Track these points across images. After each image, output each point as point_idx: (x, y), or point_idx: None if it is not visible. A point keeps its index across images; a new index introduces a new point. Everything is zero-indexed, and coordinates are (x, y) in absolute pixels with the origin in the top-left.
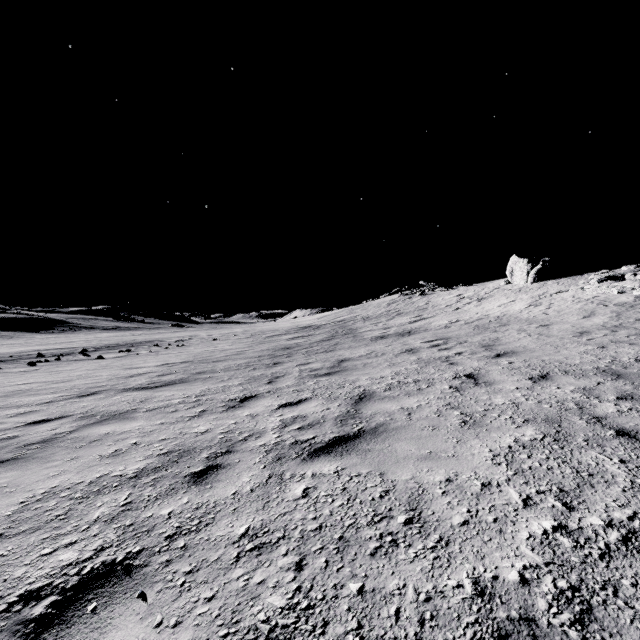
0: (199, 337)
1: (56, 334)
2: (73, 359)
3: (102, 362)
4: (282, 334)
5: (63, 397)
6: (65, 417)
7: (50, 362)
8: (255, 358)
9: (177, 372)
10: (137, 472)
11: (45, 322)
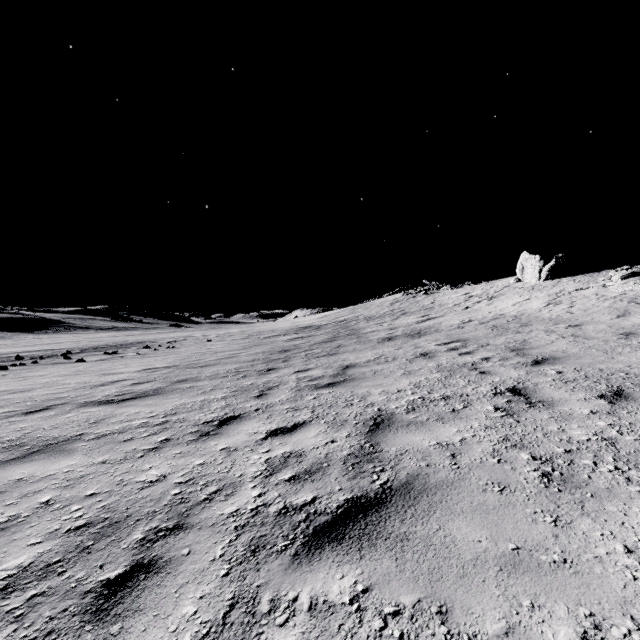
0: (194, 338)
1: (50, 334)
2: (51, 362)
3: (80, 366)
4: (280, 335)
5: (6, 414)
6: None
7: (25, 366)
8: (248, 362)
9: (156, 380)
10: (12, 576)
11: (40, 322)
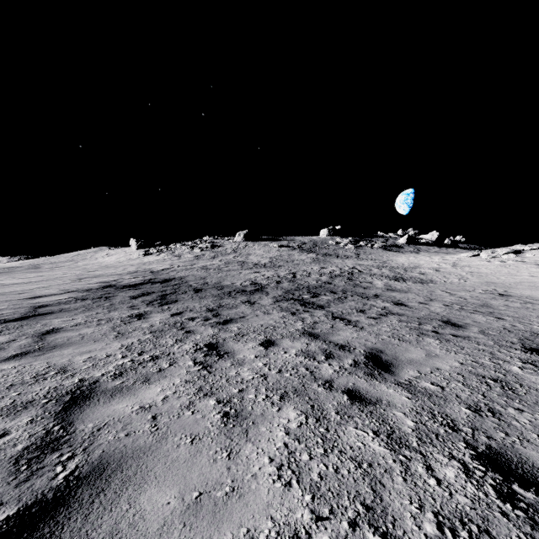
0: None
1: None
2: None
3: None
4: None
5: None
6: None
7: None
8: None
9: None
10: None
11: None
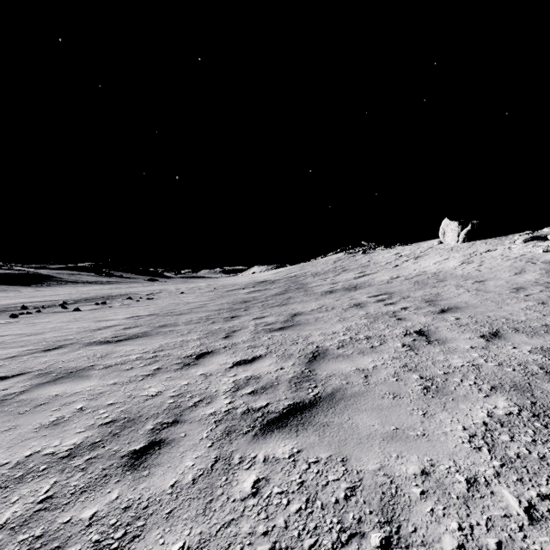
0: (168, 291)
1: (45, 287)
2: (52, 311)
3: (77, 314)
4: (241, 288)
5: (29, 351)
6: (22, 374)
7: (31, 314)
8: (215, 311)
9: (142, 325)
10: (72, 449)
11: (36, 277)
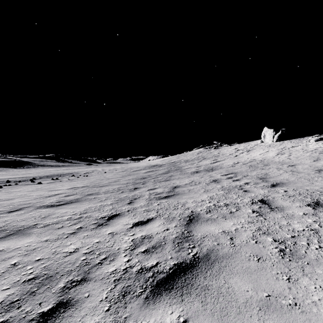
0: (97, 171)
1: (25, 169)
2: (24, 184)
3: (39, 186)
4: (141, 169)
5: None
6: None
7: (11, 186)
8: (124, 184)
9: (77, 193)
10: None
11: (20, 162)
